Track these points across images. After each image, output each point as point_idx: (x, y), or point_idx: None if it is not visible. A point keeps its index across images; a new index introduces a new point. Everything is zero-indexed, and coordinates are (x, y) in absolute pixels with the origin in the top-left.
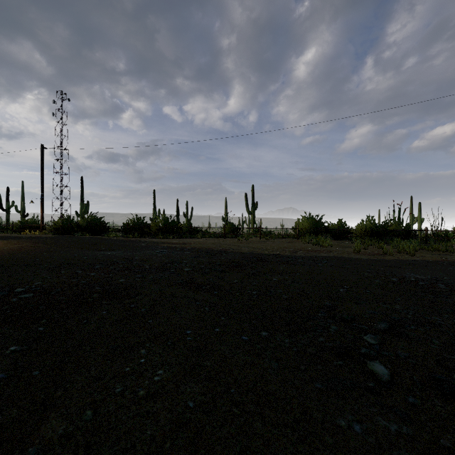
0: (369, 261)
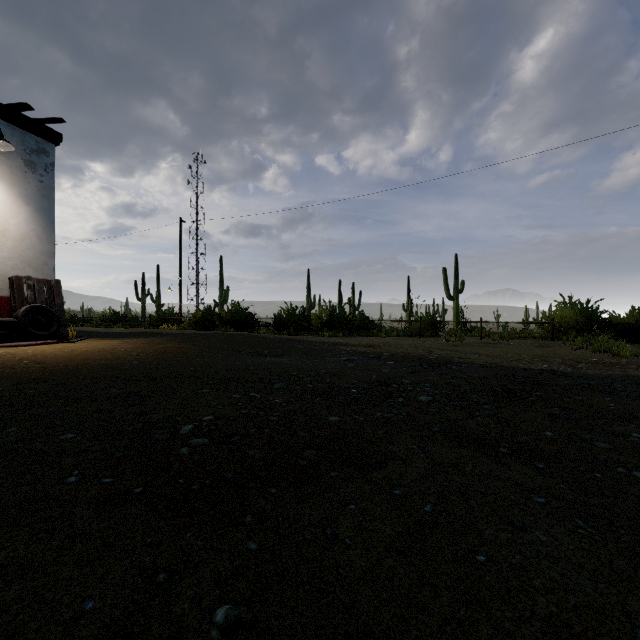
0: None
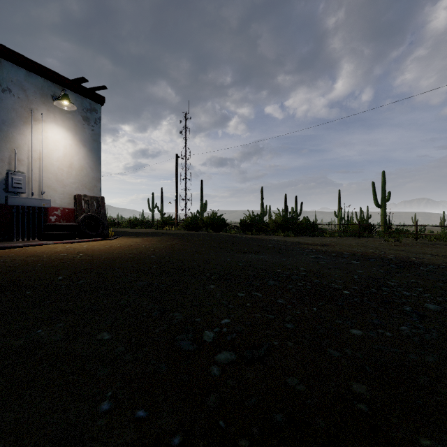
0: None
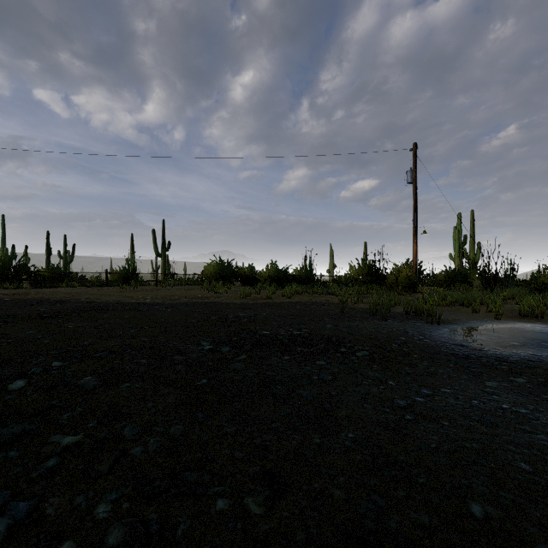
0: (235, 305)
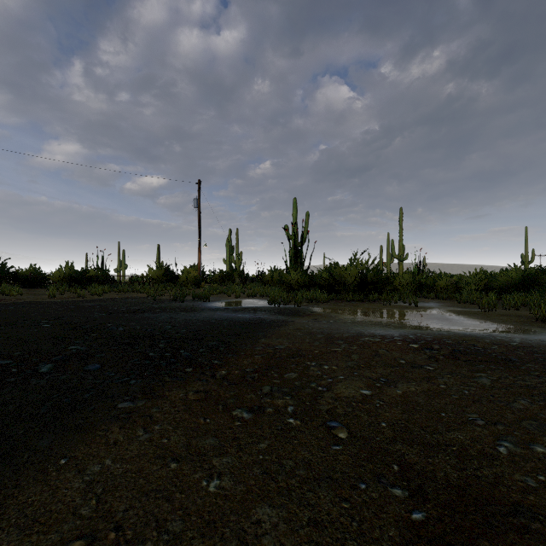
0: (61, 302)
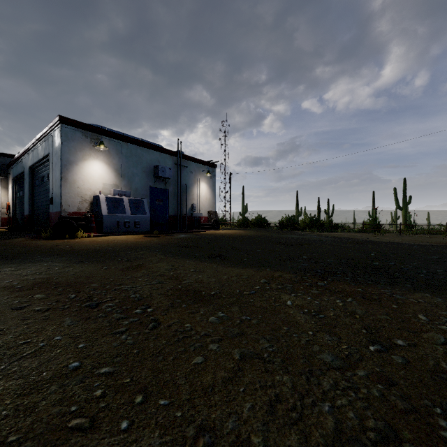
0: None
